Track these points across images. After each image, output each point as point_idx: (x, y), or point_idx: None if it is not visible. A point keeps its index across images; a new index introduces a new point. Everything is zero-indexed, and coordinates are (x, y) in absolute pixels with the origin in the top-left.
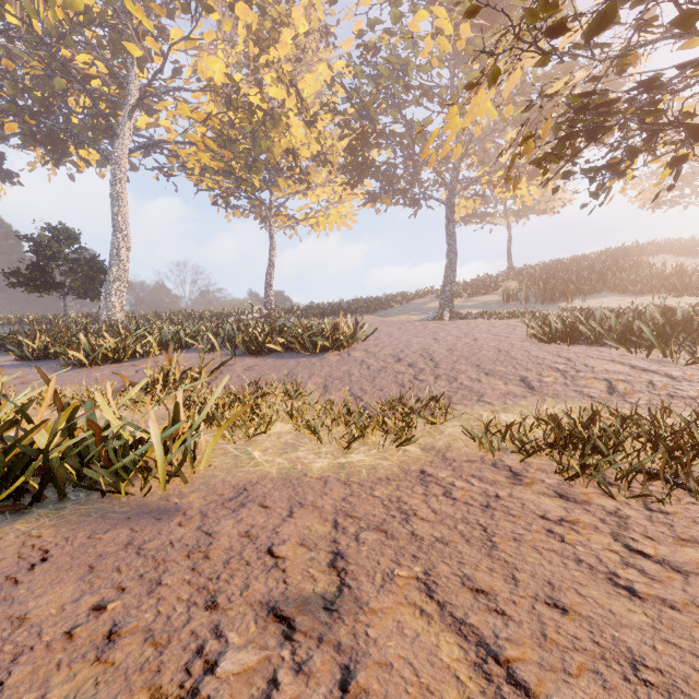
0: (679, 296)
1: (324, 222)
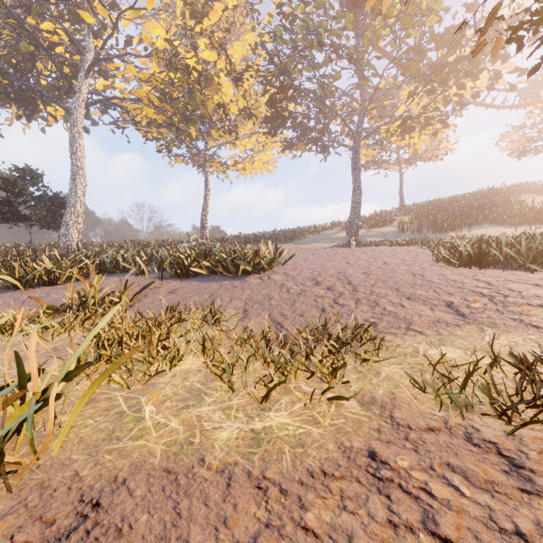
0: None
1: (250, 167)
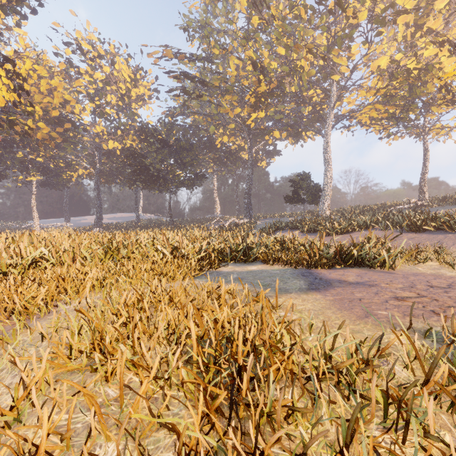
0: None
1: None
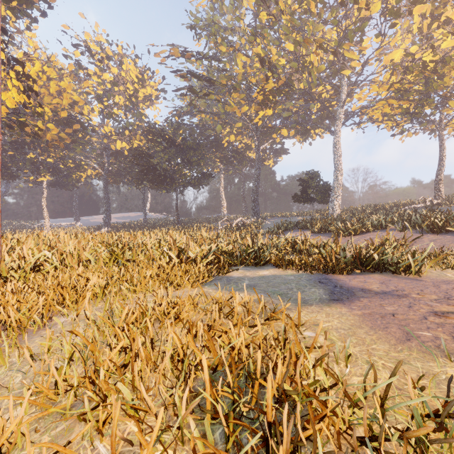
0: None
1: None
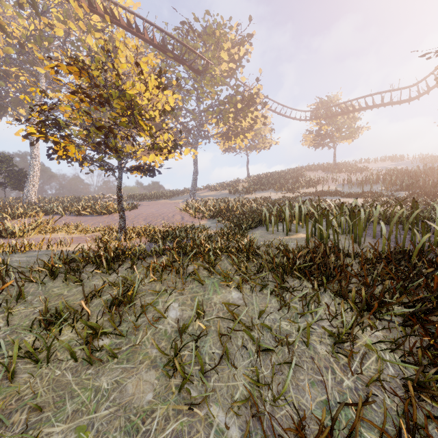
0: (286, 193)
1: None
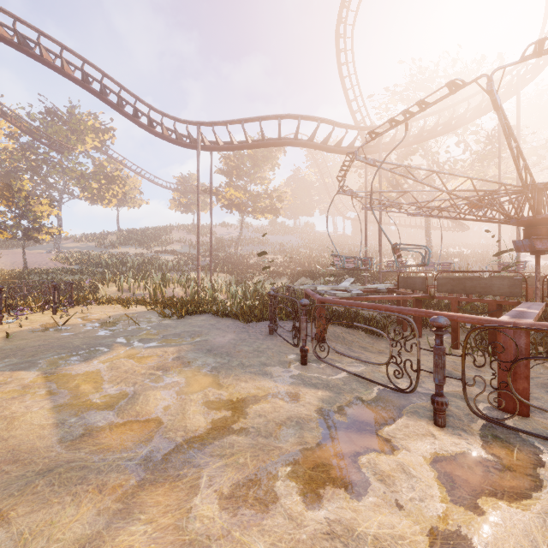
0: (143, 249)
1: None
